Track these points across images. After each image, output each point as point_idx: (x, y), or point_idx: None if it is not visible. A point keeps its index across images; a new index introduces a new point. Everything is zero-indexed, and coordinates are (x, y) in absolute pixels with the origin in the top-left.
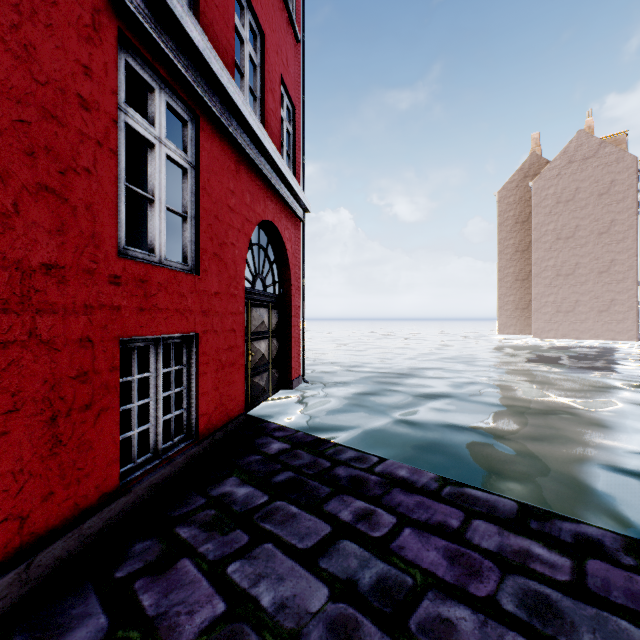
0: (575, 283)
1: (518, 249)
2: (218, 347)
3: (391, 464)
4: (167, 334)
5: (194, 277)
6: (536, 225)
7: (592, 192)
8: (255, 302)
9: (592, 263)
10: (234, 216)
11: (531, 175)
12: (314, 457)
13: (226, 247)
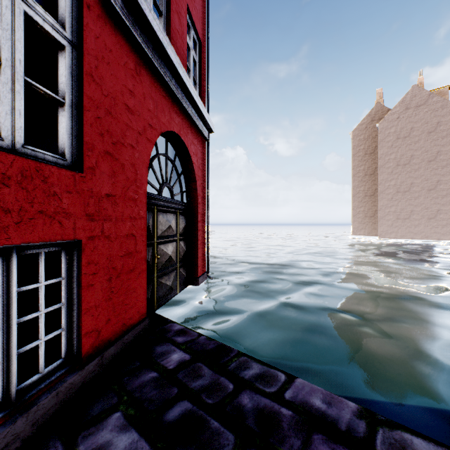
0: (410, 198)
1: (367, 173)
2: (111, 254)
3: (301, 386)
4: (22, 243)
5: (73, 174)
6: (381, 155)
7: (423, 130)
8: (162, 208)
9: (423, 183)
10: (133, 117)
11: (376, 119)
12: (215, 374)
13: (123, 147)
